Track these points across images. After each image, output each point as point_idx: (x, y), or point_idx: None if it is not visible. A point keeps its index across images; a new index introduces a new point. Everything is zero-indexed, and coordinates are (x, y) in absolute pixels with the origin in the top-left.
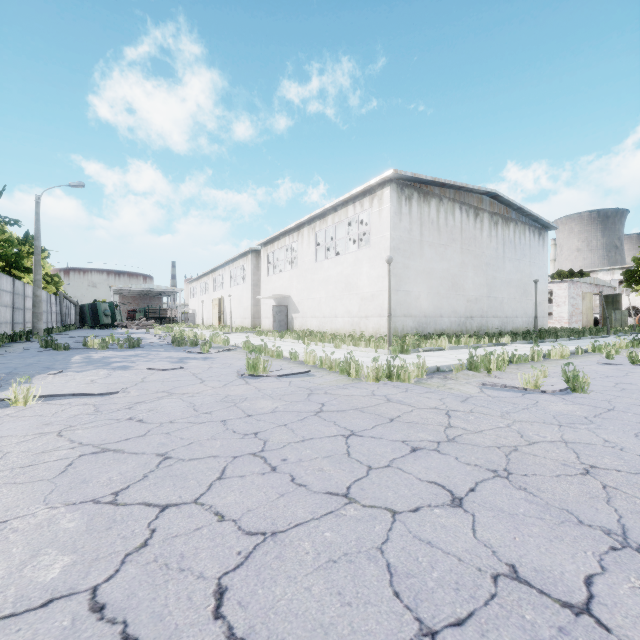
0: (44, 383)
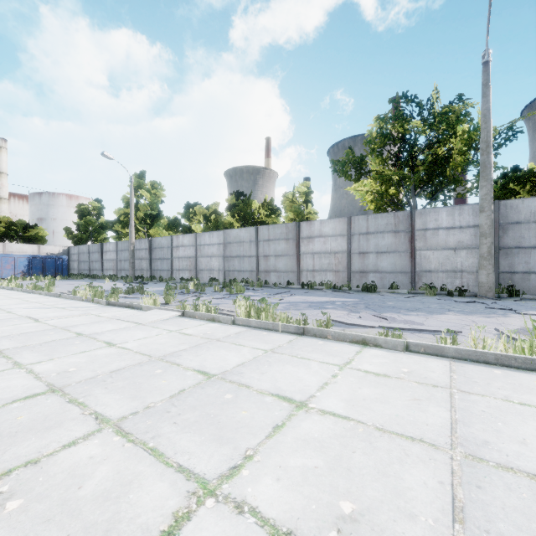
0: (122, 284)
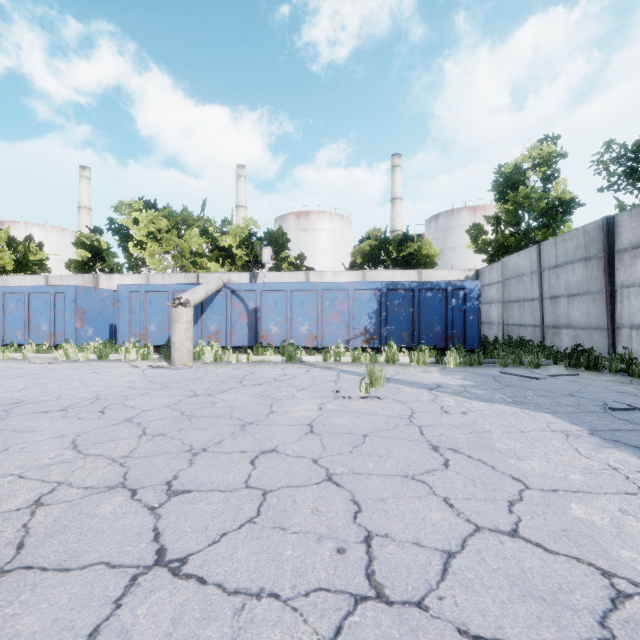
0: None
